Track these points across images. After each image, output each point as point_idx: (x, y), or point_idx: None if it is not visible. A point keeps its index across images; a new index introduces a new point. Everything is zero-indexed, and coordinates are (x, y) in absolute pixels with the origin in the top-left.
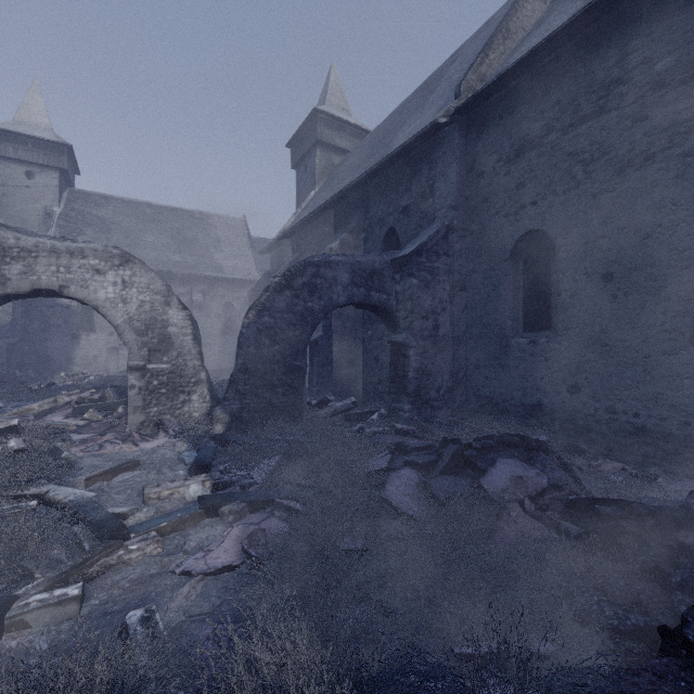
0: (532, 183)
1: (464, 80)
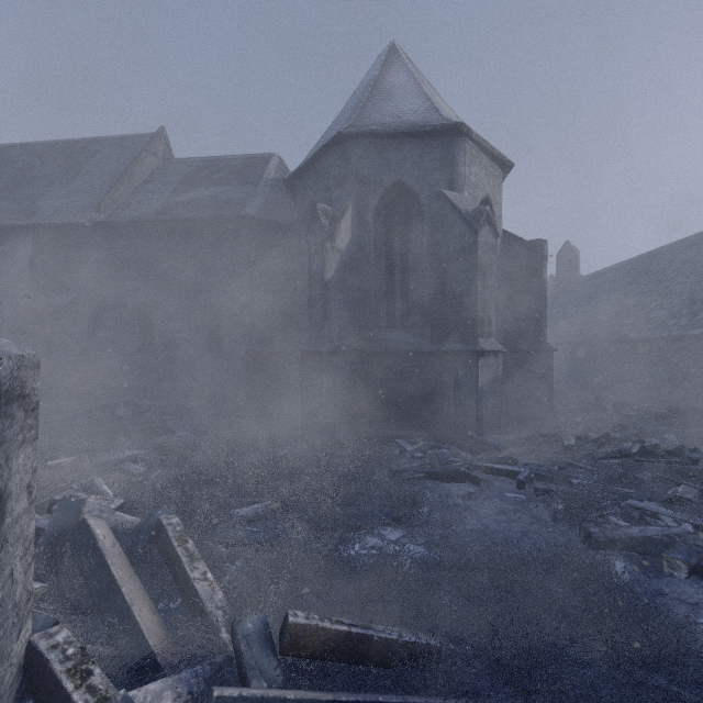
0: (143, 279)
1: (103, 202)
